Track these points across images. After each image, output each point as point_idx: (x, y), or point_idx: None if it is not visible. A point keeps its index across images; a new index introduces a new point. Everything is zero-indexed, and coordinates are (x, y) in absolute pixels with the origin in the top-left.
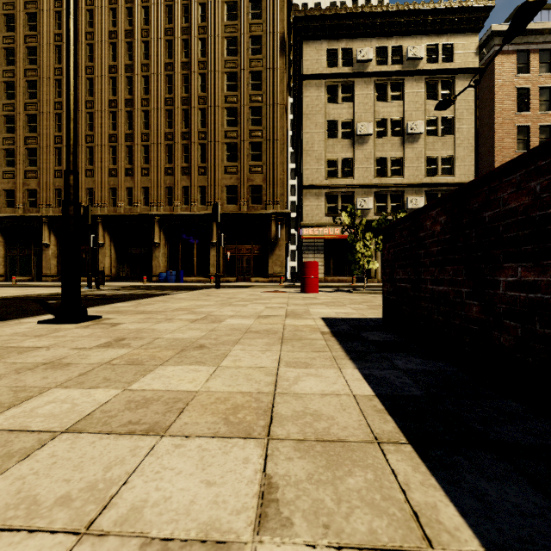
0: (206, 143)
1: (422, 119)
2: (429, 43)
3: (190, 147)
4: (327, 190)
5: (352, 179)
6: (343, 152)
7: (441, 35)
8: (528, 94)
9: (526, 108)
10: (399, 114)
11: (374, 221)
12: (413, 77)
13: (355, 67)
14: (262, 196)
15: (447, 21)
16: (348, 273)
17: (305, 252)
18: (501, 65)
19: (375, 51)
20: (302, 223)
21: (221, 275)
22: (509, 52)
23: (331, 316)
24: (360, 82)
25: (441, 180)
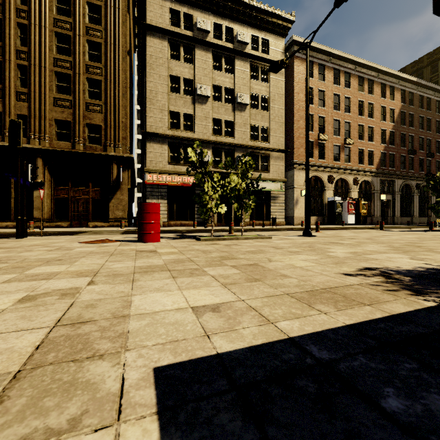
0: (27, 65)
1: (248, 93)
2: (252, 34)
3: (4, 65)
4: (170, 140)
5: (193, 133)
6: (185, 108)
7: (261, 31)
8: (312, 92)
9: (311, 102)
10: (231, 85)
11: (220, 163)
12: (241, 58)
13: (196, 34)
14: (101, 137)
15: (265, 21)
16: (189, 218)
17: (148, 197)
18: (298, 67)
19: (212, 25)
20: (146, 169)
21: (50, 219)
22: (302, 59)
23: (187, 347)
24: (200, 48)
25: (261, 145)
